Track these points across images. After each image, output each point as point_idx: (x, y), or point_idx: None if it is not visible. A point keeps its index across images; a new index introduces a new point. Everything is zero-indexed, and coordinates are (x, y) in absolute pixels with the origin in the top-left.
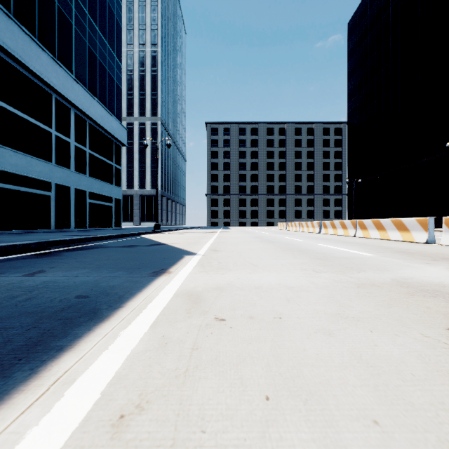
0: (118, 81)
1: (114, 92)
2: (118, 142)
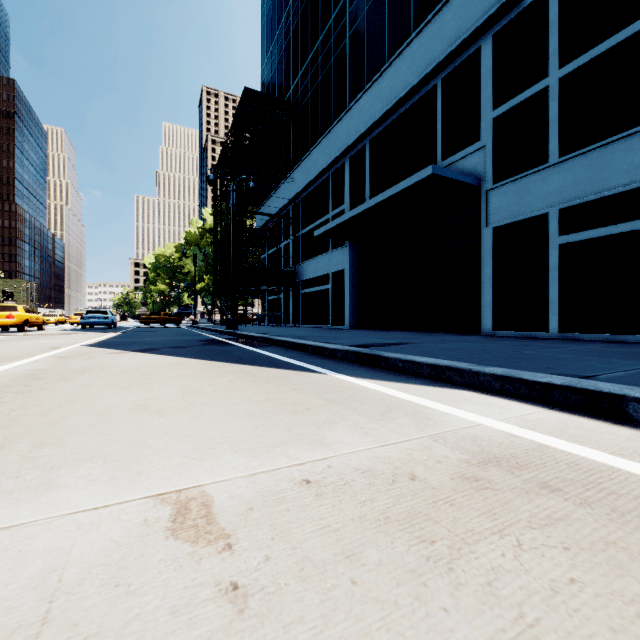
0: None
1: None
2: None
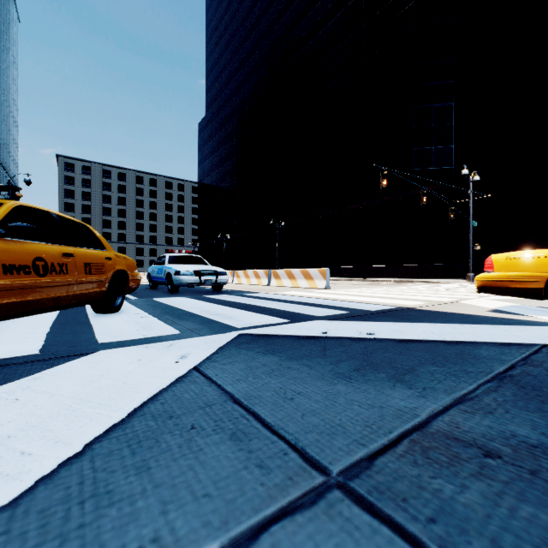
0: None
1: None
2: None
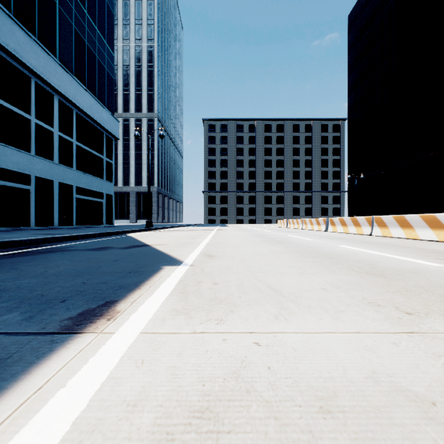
0: (110, 70)
1: (104, 81)
2: (110, 134)
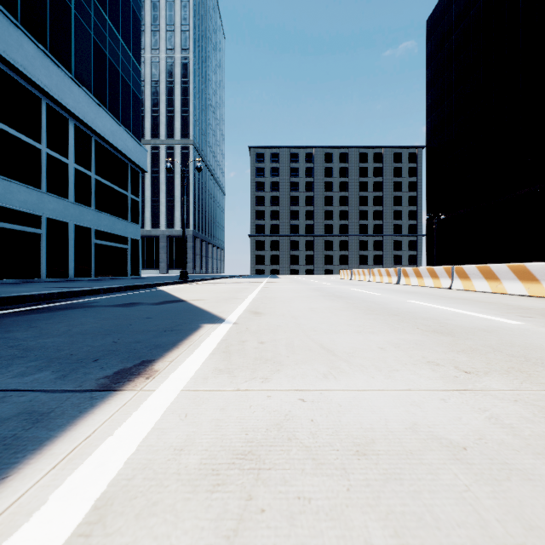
0: (136, 88)
1: (129, 101)
2: (136, 166)
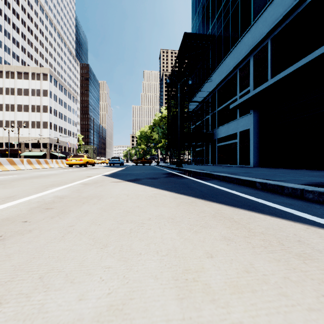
0: None
1: None
2: None
